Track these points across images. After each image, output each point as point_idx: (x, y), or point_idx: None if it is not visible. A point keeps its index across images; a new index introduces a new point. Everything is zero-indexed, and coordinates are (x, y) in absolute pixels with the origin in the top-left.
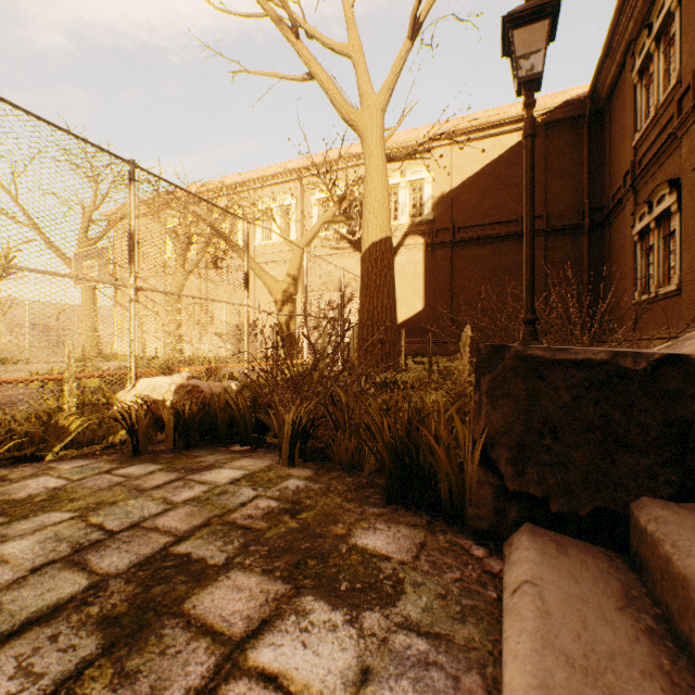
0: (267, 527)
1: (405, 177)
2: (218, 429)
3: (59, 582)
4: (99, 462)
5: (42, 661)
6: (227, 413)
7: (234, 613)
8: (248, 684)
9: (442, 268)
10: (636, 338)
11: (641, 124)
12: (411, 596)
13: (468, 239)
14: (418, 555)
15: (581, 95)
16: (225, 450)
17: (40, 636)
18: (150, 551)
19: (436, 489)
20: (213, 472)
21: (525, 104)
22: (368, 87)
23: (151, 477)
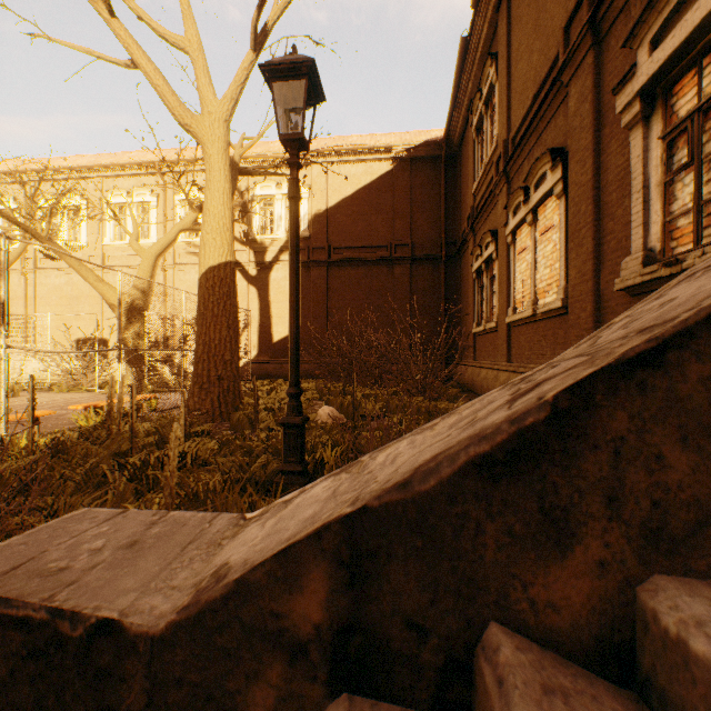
0: None
1: (281, 189)
2: None
3: None
4: None
5: None
6: None
7: None
8: None
9: (318, 287)
10: (463, 371)
11: (478, 175)
12: None
13: (343, 260)
14: None
15: (439, 137)
16: None
17: None
18: None
19: None
20: None
21: (289, 163)
22: (209, 91)
23: None
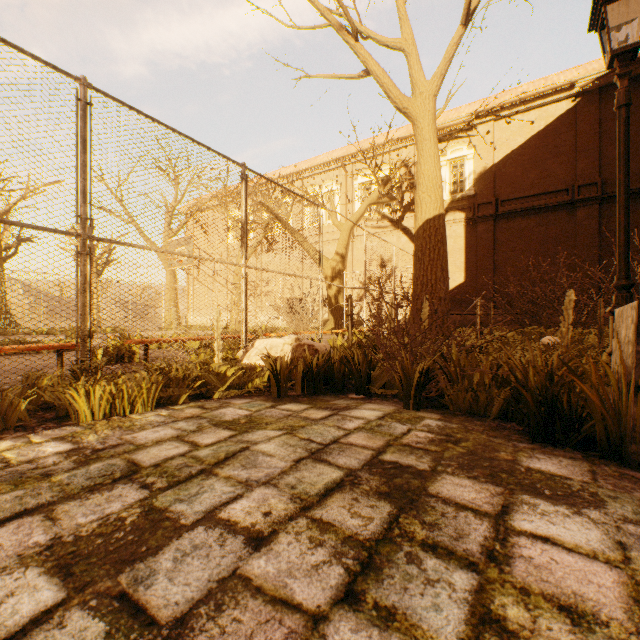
0: (440, 450)
1: (445, 156)
2: (334, 380)
3: (322, 470)
4: (257, 400)
5: (362, 511)
6: (345, 366)
7: (473, 499)
8: (528, 539)
9: (484, 241)
10: None
11: None
12: (613, 504)
13: (512, 211)
14: (594, 478)
15: None
16: (345, 397)
17: (345, 498)
18: (365, 457)
19: (579, 431)
20: (356, 411)
21: (618, 75)
22: (420, 76)
23: (309, 412)
